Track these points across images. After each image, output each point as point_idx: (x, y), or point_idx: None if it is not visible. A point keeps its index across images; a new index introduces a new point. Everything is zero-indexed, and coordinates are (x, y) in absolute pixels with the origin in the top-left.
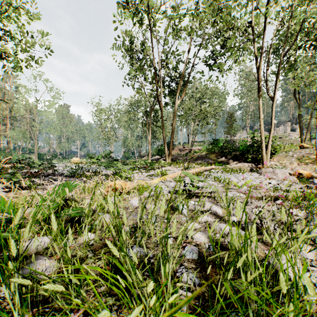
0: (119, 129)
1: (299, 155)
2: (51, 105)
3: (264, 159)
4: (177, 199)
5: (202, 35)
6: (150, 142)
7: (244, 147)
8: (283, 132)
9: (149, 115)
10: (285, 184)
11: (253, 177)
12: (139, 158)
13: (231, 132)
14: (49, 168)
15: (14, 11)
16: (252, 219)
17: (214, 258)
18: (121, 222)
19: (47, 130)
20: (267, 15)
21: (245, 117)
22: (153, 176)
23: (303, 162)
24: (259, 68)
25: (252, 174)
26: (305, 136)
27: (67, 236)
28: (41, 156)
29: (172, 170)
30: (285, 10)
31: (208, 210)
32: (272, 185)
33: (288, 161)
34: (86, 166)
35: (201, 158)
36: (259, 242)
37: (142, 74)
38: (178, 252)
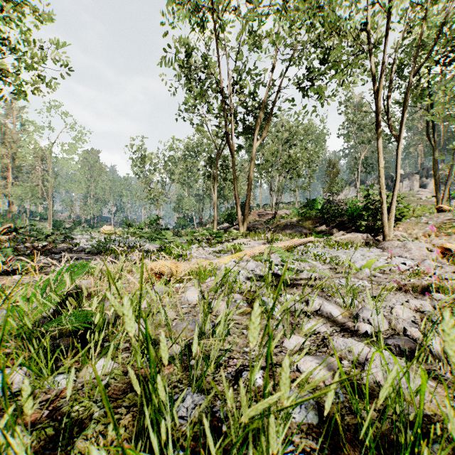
0: (170, 184)
1: (437, 222)
2: (72, 150)
3: (385, 228)
4: (261, 291)
5: (293, 44)
6: (215, 204)
7: (354, 211)
8: (408, 189)
9: (215, 164)
10: (426, 265)
11: (374, 254)
12: (200, 226)
13: (332, 189)
14: (67, 240)
15: (14, 8)
16: (399, 329)
17: (352, 420)
18: (157, 352)
19: (67, 185)
20: (392, 9)
21: (353, 167)
22: (221, 253)
23: (443, 232)
24: (379, 92)
25: (369, 250)
26: (443, 195)
27: (63, 364)
28: (58, 224)
29: (248, 244)
30: (415, 7)
31: (317, 311)
32: (407, 268)
33: (420, 231)
34: (122, 238)
35: (291, 227)
36: (430, 381)
37: (205, 102)
38: (286, 427)
